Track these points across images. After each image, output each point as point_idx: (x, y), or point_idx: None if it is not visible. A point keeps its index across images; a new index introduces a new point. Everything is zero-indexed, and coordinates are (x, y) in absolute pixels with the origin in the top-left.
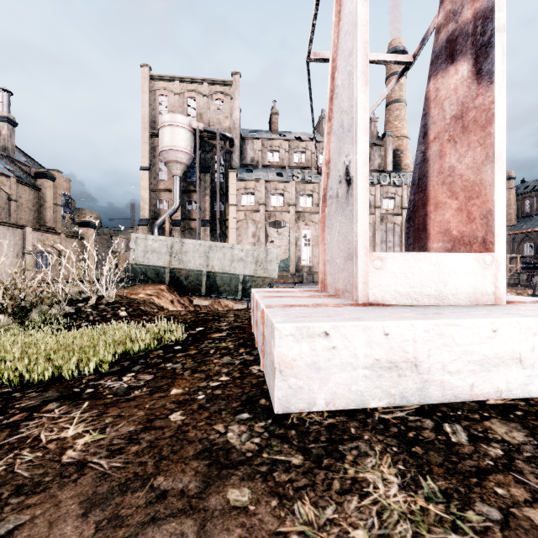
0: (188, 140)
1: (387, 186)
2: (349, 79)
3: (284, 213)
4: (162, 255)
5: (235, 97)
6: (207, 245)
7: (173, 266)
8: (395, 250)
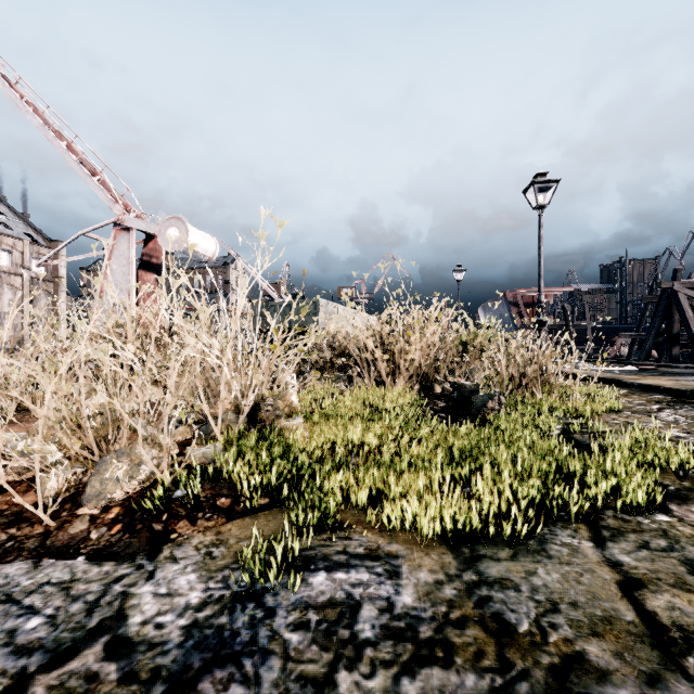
0: None
1: None
2: (124, 273)
3: None
4: None
5: None
6: None
7: None
8: None
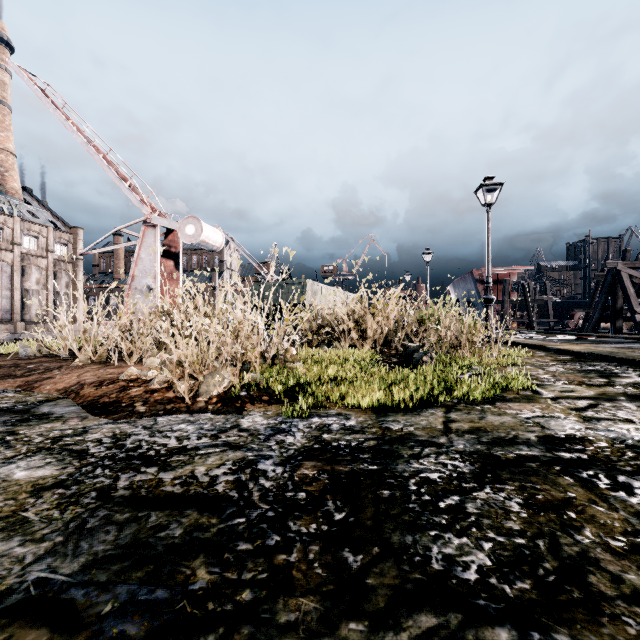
0: None
1: None
2: (151, 261)
3: None
4: None
5: None
6: None
7: None
8: (4, 294)
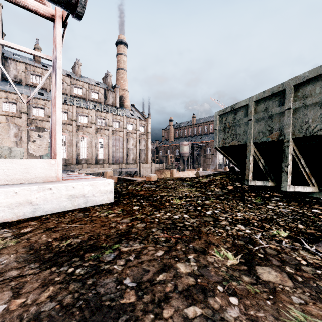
0: None
1: (115, 115)
2: None
3: (45, 122)
4: None
5: None
6: None
7: None
8: (120, 151)
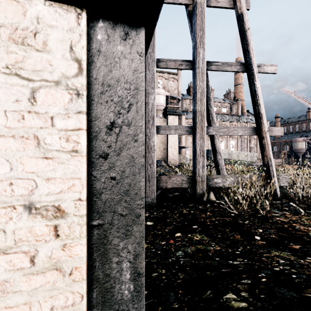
0: (165, 100)
1: (242, 122)
2: None
3: None
4: (226, 155)
5: (179, 80)
6: (238, 152)
7: (229, 158)
8: (244, 149)
